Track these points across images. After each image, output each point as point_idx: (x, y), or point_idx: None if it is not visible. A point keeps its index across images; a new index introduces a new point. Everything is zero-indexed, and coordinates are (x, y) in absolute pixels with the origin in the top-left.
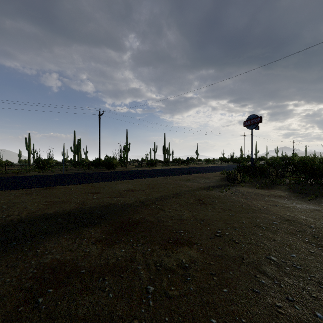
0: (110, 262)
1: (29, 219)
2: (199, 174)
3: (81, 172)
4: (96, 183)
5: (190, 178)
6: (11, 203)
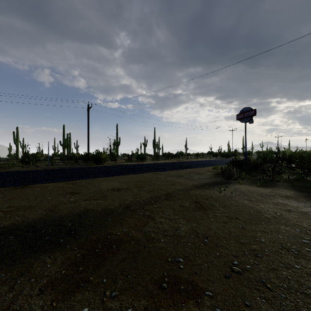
0: None
1: None
2: (190, 169)
3: (68, 167)
4: (78, 181)
5: (182, 174)
6: None
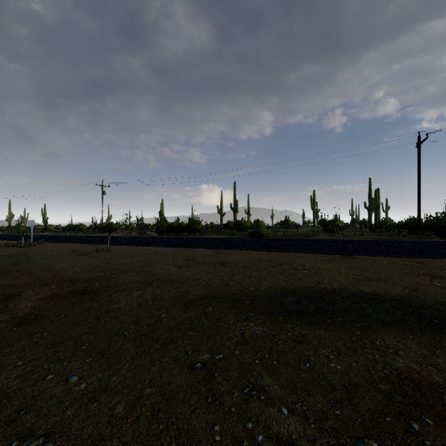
0: None
1: (343, 293)
2: None
3: (385, 238)
4: (425, 260)
5: None
6: (316, 269)
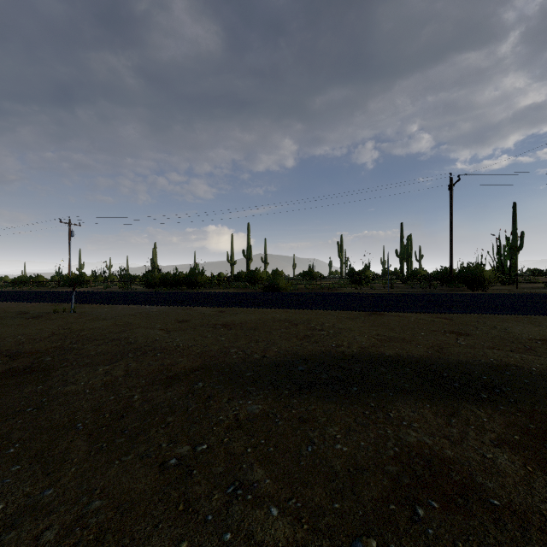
0: None
1: (363, 357)
2: None
3: (417, 291)
4: (453, 315)
5: None
6: (337, 329)
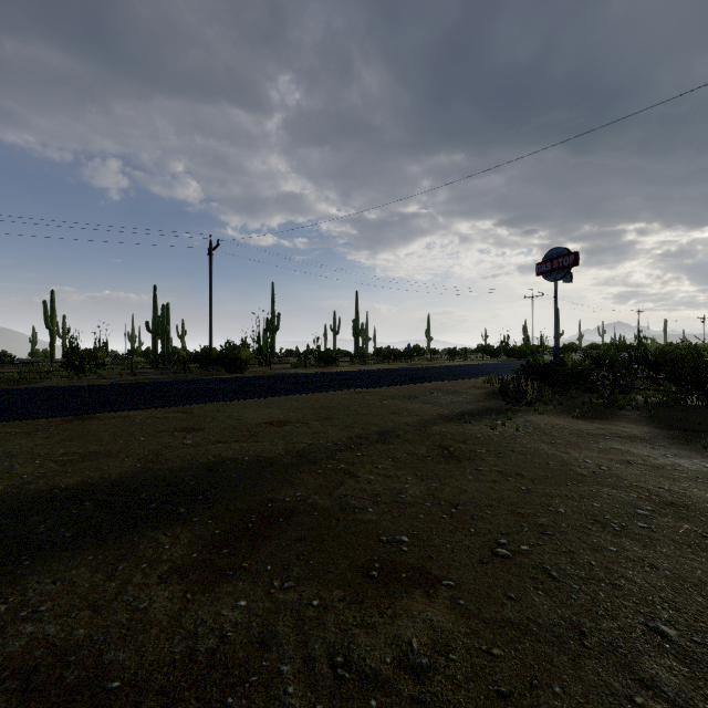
0: (201, 649)
1: (6, 505)
2: (435, 383)
3: (167, 378)
4: (196, 406)
5: (416, 393)
6: None
